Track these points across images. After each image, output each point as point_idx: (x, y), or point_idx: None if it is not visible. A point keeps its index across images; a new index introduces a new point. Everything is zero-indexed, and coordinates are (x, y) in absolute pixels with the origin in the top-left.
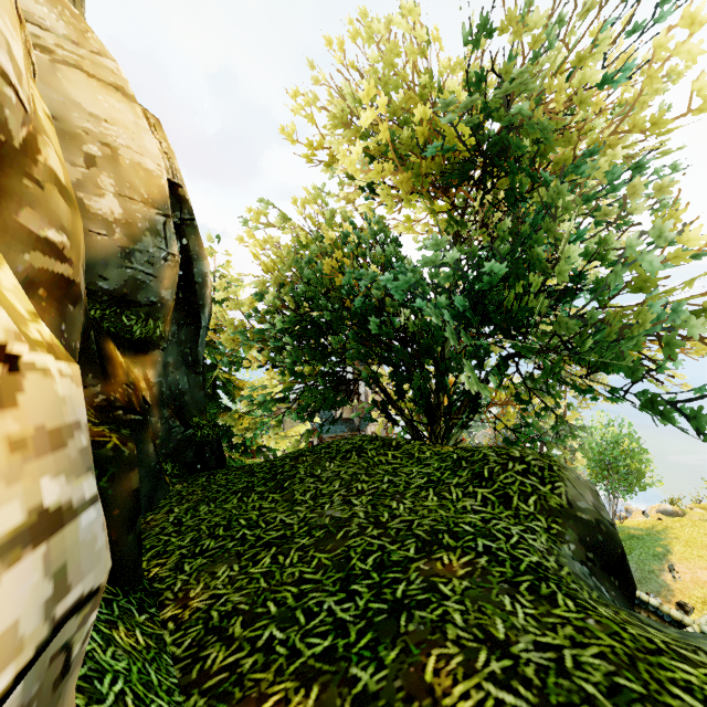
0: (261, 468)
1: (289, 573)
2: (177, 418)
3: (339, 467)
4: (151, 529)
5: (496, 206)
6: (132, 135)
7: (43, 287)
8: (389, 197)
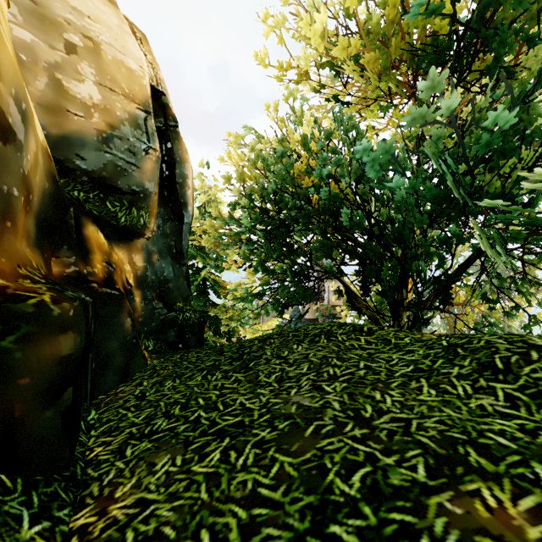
0: (230, 348)
1: (240, 482)
2: (161, 301)
3: (307, 350)
4: (116, 401)
5: (461, 107)
6: (115, 35)
7: None
8: (358, 77)
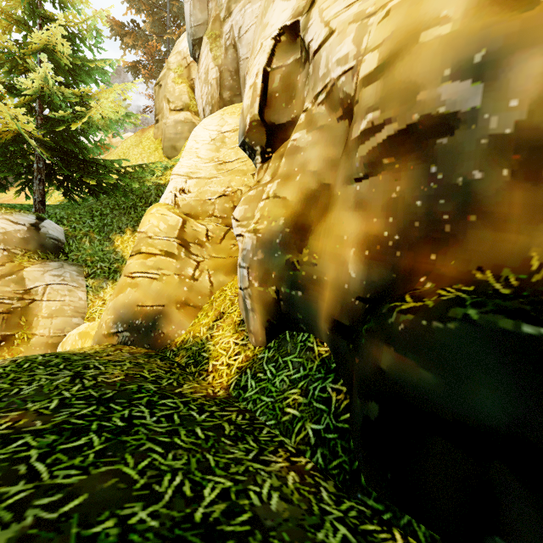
0: None
1: (179, 459)
2: None
3: None
4: None
5: None
6: None
7: (385, 157)
8: None
